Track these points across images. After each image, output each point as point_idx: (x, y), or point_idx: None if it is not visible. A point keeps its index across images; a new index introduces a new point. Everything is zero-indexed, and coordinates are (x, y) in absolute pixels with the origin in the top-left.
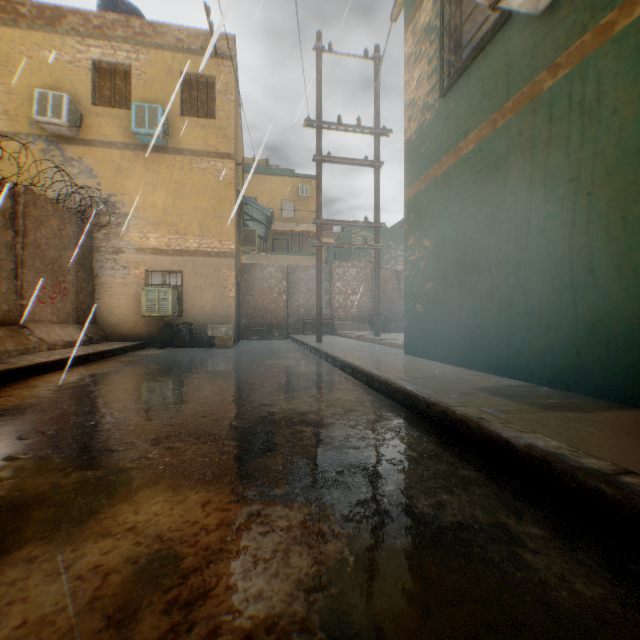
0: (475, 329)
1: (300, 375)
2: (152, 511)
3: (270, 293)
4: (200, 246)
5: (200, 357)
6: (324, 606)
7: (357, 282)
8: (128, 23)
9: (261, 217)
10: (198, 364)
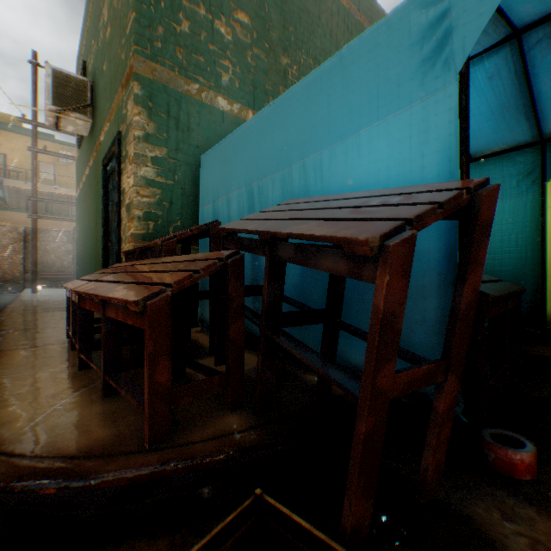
0: None
1: None
2: None
3: (4, 251)
4: None
5: None
6: None
7: None
8: None
9: None
10: None
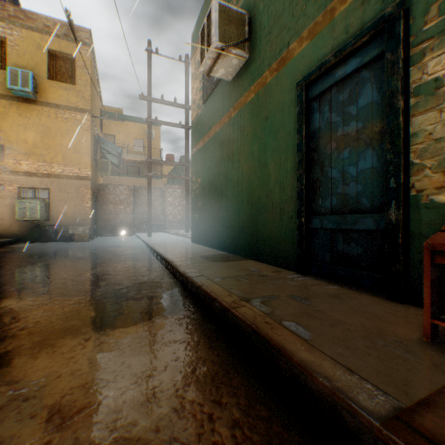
0: (214, 228)
1: (122, 255)
2: (9, 304)
3: (121, 204)
4: (64, 171)
5: (61, 247)
6: (70, 315)
7: (182, 198)
8: (4, 7)
9: (114, 152)
10: (57, 251)
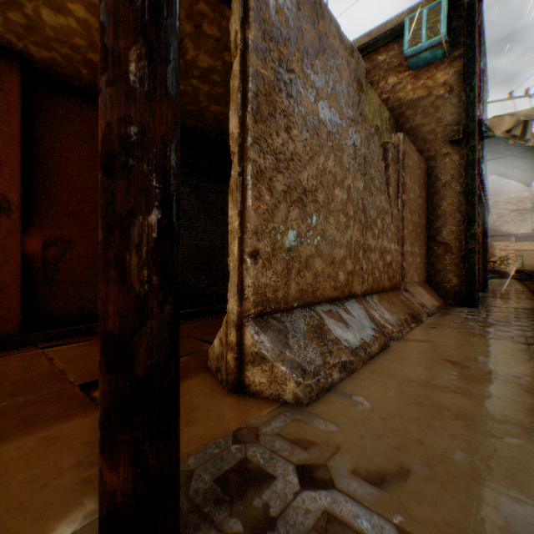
0: None
1: None
2: None
3: None
4: (527, 248)
5: None
6: None
7: None
8: None
9: None
10: None
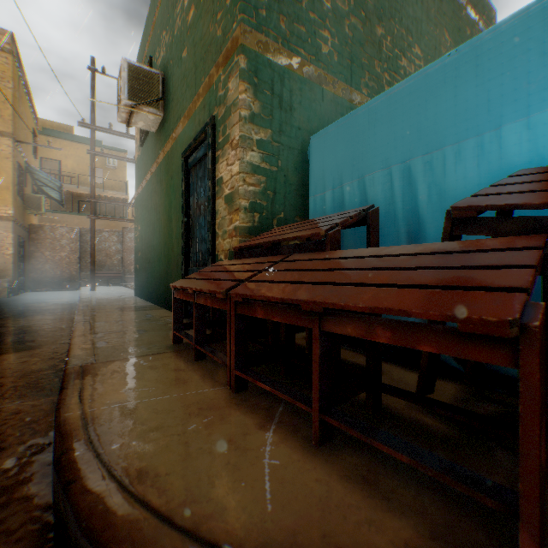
0: (147, 279)
1: (40, 310)
2: None
3: (62, 251)
4: None
5: None
6: None
7: None
8: None
9: (53, 185)
10: None
